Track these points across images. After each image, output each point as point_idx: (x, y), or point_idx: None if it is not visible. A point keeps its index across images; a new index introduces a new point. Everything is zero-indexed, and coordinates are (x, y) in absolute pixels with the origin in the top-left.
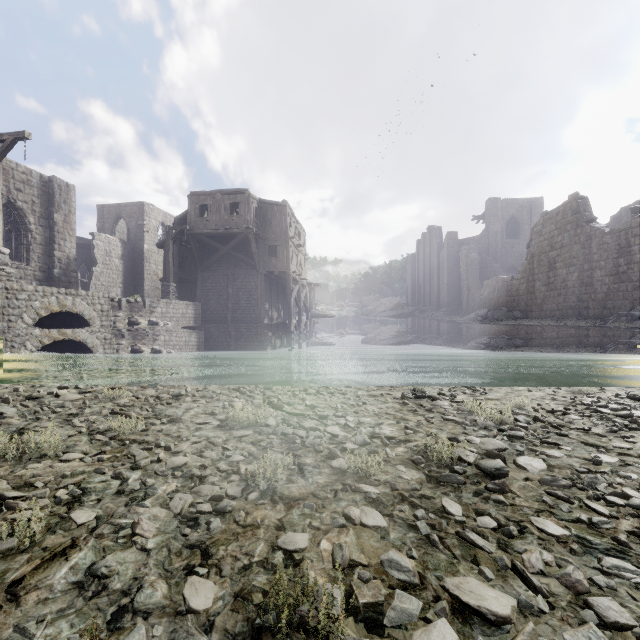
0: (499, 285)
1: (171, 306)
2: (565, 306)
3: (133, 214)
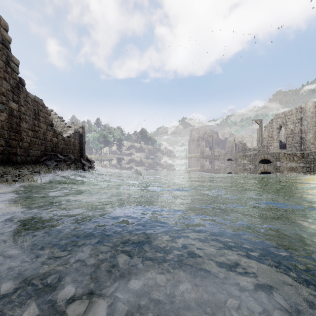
0: None
1: None
2: None
3: None
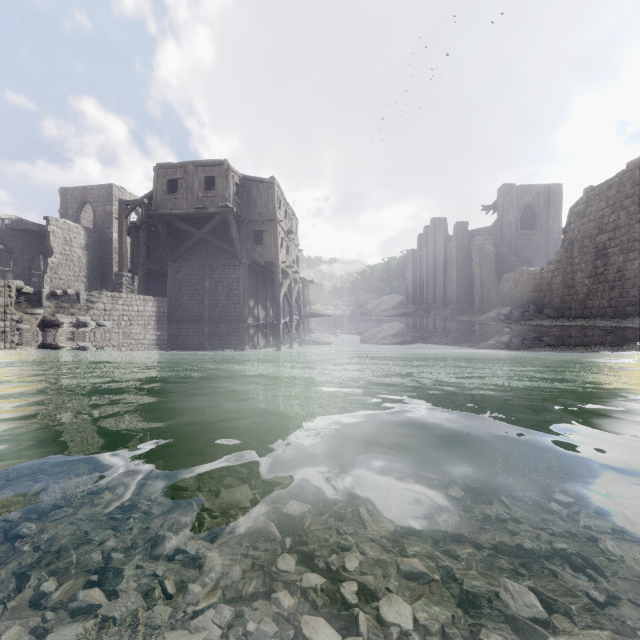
0: (524, 279)
1: (120, 301)
2: (621, 302)
3: (100, 198)
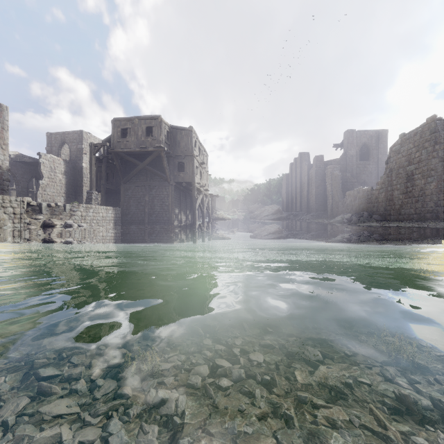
0: (360, 194)
1: (91, 210)
2: (423, 210)
3: (74, 140)
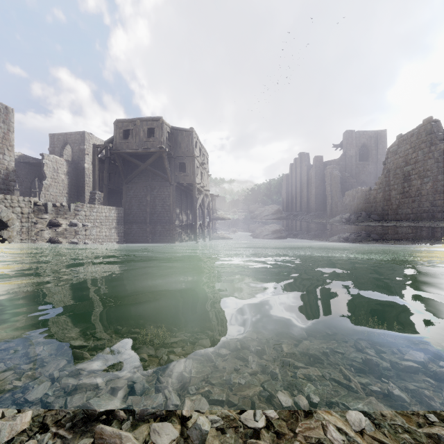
0: (358, 194)
1: (95, 210)
2: (419, 210)
3: (76, 141)
